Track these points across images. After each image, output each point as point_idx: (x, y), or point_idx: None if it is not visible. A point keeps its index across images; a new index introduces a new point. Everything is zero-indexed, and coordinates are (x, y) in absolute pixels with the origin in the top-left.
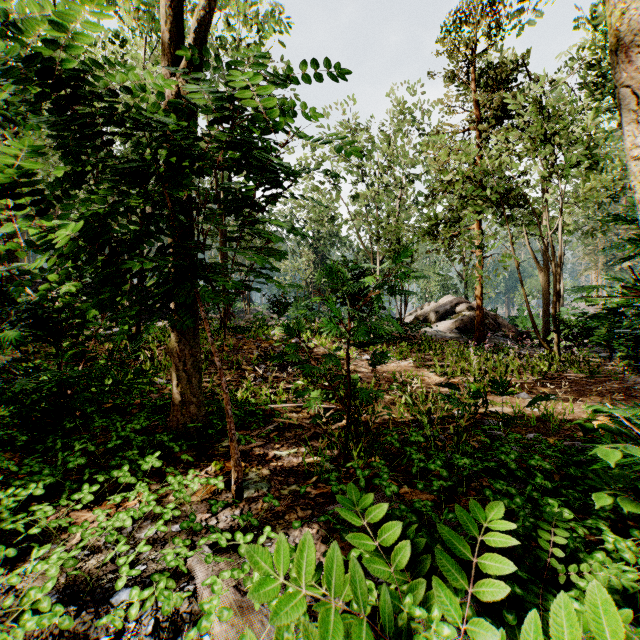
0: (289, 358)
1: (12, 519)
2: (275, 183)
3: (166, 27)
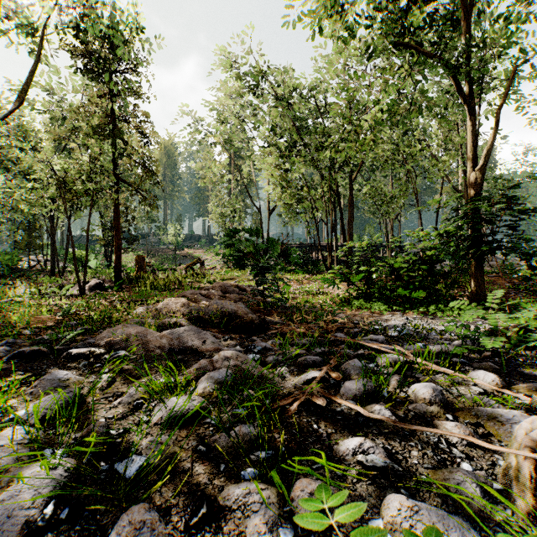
0: (533, 277)
1: (441, 308)
2: (525, 214)
3: (469, 154)
